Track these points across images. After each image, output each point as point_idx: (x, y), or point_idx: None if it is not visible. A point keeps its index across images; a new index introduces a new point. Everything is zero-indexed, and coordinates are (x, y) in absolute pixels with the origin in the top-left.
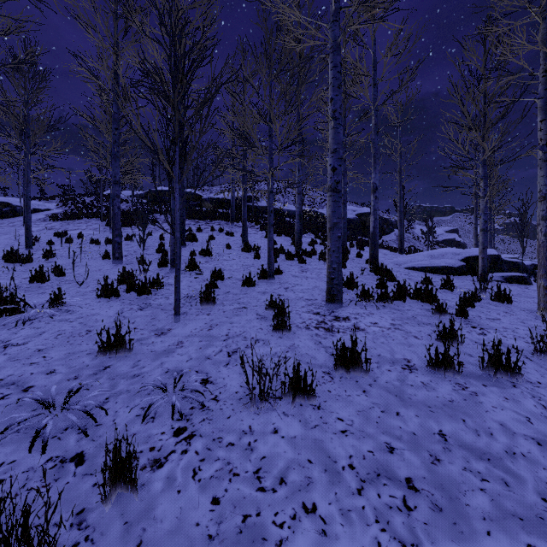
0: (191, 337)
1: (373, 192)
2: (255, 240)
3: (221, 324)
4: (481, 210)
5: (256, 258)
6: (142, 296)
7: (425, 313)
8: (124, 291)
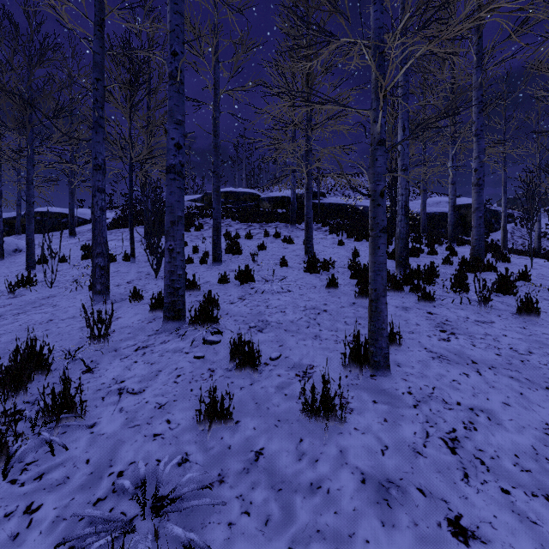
0: None
1: None
2: (325, 249)
3: None
4: None
5: (330, 288)
6: None
7: None
8: None
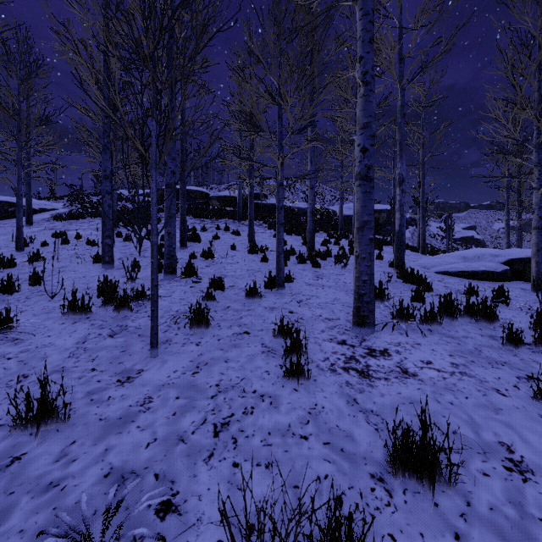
0: (165, 387)
1: (398, 185)
2: (263, 240)
3: (212, 362)
4: (535, 204)
5: (264, 261)
6: (120, 314)
7: (490, 342)
8: (100, 307)
